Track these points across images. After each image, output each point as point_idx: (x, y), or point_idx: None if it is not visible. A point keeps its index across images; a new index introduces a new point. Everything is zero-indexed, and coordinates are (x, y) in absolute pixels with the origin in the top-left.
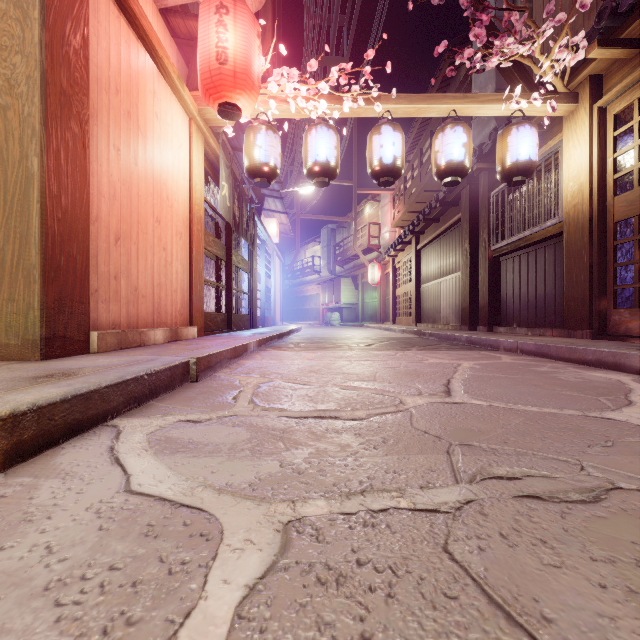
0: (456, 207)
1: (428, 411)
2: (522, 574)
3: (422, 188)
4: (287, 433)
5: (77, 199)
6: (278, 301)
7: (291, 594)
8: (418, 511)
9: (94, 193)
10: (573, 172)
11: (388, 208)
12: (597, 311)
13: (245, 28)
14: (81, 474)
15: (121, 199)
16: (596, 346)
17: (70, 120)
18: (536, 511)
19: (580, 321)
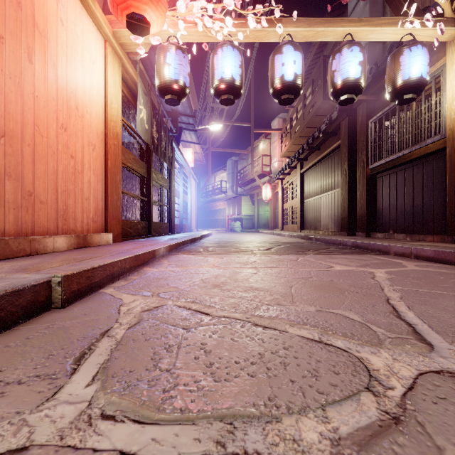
0: (335, 137)
1: None
2: None
3: (305, 125)
4: None
5: None
6: (194, 213)
7: None
8: None
9: None
10: None
11: (277, 143)
12: None
13: None
14: None
15: (6, 93)
16: None
17: None
18: None
19: None
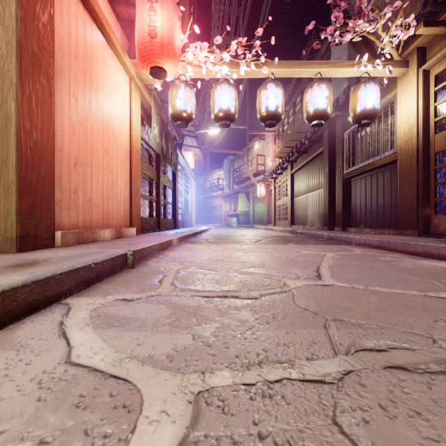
0: (319, 143)
1: (306, 291)
2: None
3: (295, 130)
4: (199, 310)
5: (45, 134)
6: (194, 209)
7: None
8: (307, 382)
9: (58, 130)
10: (405, 117)
11: (271, 144)
12: (422, 216)
13: (169, 12)
14: (33, 346)
15: (79, 135)
16: (424, 242)
17: (39, 75)
18: (405, 382)
19: (410, 223)
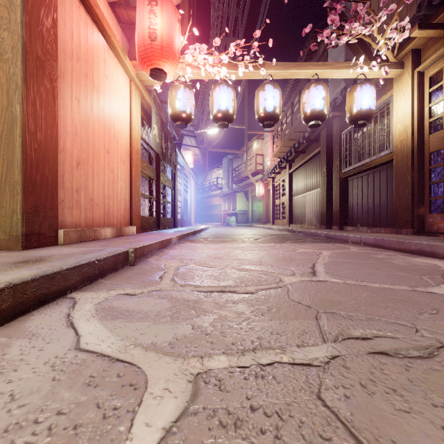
0: (317, 143)
1: (300, 287)
2: (380, 418)
3: (293, 130)
4: (198, 303)
5: (49, 135)
6: (193, 209)
7: (199, 436)
8: (296, 365)
9: (61, 131)
10: (400, 117)
11: (269, 144)
12: (417, 215)
13: (169, 15)
14: (44, 335)
15: (81, 136)
16: (417, 240)
17: (43, 78)
18: (386, 365)
19: (405, 222)
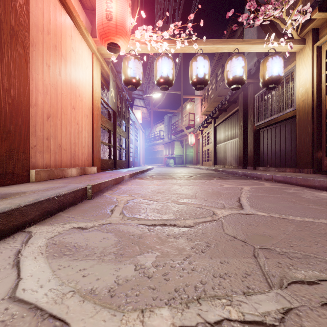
0: (235, 103)
1: (232, 220)
2: None
3: (217, 94)
4: (142, 238)
5: (21, 92)
6: (142, 153)
7: None
8: (248, 324)
9: (33, 90)
10: (302, 82)
11: (199, 105)
12: (316, 158)
13: (122, 1)
14: None
15: (51, 94)
16: (319, 178)
17: (17, 45)
18: None
19: (306, 164)
